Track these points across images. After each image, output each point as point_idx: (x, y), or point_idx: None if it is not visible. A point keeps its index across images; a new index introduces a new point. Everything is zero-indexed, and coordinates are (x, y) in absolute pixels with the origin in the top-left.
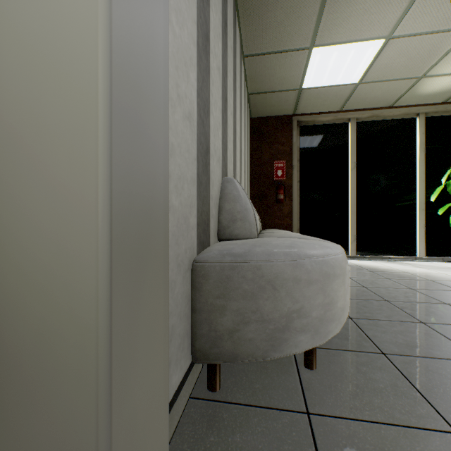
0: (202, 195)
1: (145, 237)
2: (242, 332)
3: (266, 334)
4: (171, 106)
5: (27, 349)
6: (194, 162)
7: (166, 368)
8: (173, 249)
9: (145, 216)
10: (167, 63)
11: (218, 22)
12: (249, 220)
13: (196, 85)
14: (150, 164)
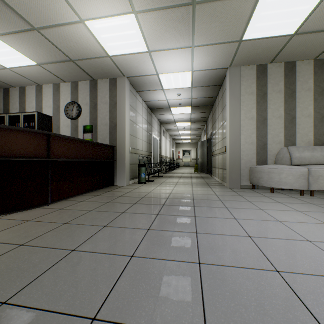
0: (260, 155)
1: (234, 162)
2: (253, 179)
3: (256, 180)
4: (243, 145)
5: (227, 170)
6: (254, 150)
7: (239, 178)
8: (244, 165)
9: (234, 160)
10: (239, 142)
11: (278, 104)
12: (283, 160)
13: (255, 135)
14: (235, 155)
